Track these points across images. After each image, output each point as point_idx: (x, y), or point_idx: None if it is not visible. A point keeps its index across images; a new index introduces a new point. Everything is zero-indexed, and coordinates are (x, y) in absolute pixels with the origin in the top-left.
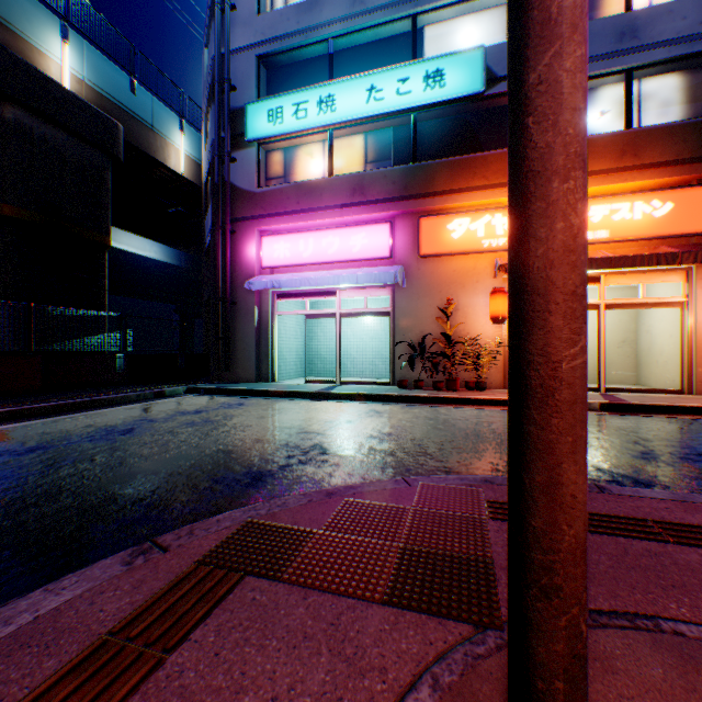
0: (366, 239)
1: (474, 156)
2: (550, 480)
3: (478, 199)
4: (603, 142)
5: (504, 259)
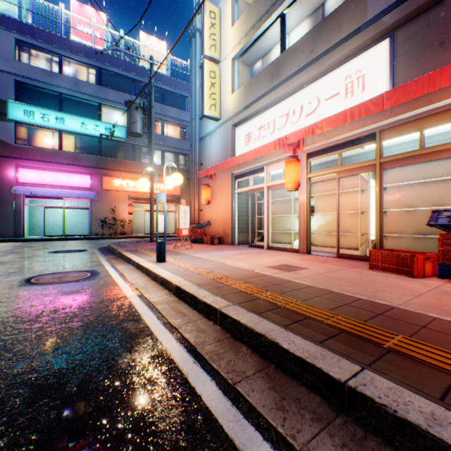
0: (81, 179)
1: (123, 160)
2: (153, 228)
3: (125, 174)
4: (158, 167)
5: (132, 195)
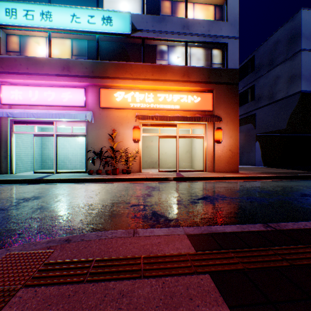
0: (71, 95)
1: (126, 63)
2: None
3: (128, 83)
4: (178, 68)
5: (139, 113)
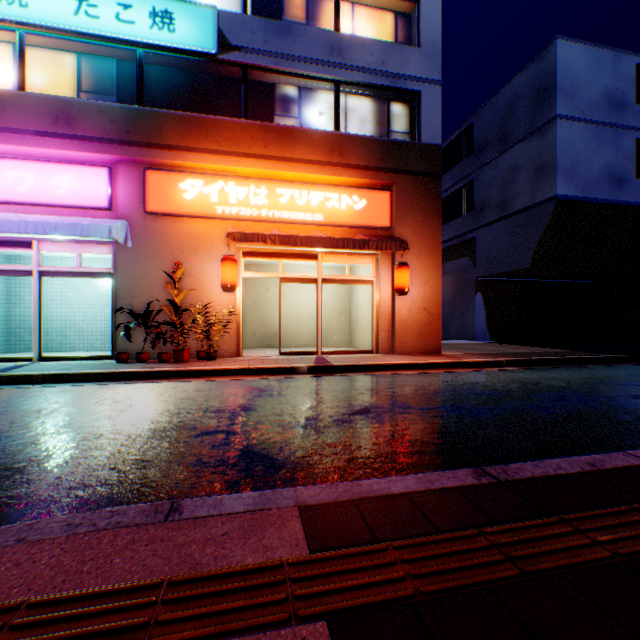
0: (77, 182)
1: (208, 117)
2: None
3: (212, 162)
4: (320, 137)
5: (237, 228)
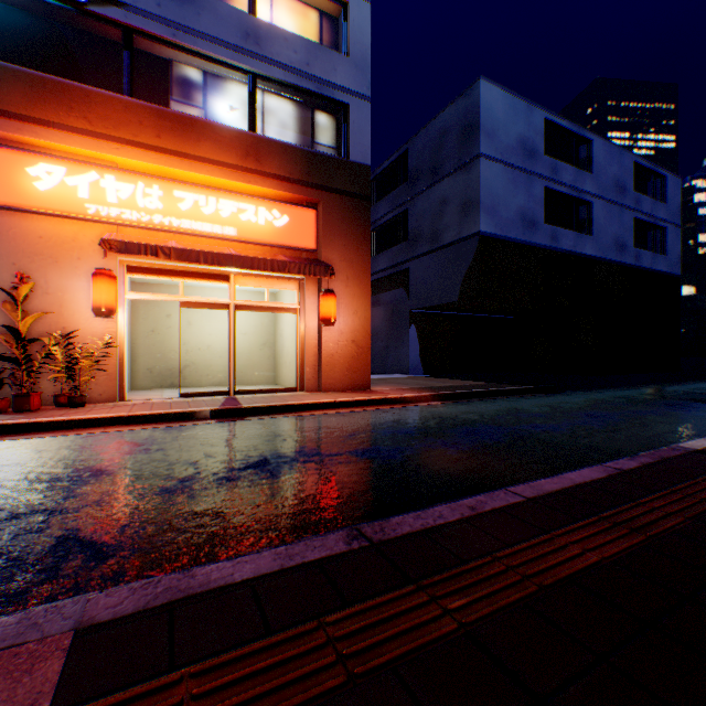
0: None
1: (73, 84)
2: None
3: (80, 145)
4: (232, 135)
5: (119, 235)
